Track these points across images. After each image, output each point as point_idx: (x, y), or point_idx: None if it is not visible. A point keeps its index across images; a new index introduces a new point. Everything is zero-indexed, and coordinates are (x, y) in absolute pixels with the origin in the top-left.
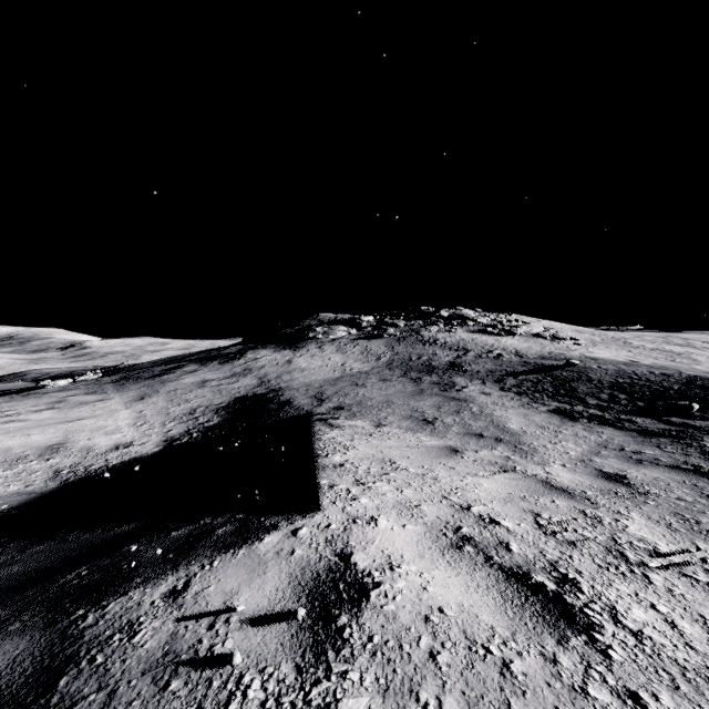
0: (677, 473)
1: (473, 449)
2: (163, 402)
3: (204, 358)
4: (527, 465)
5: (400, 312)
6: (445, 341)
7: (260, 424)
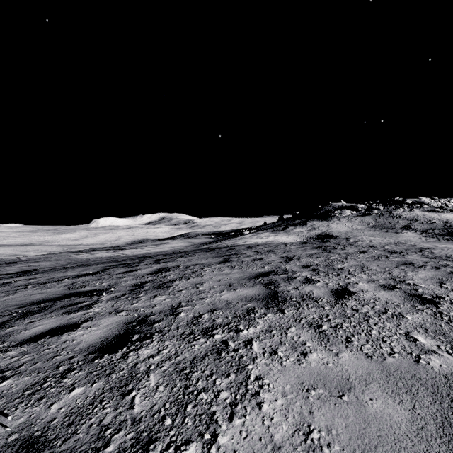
0: (441, 242)
1: None
2: (296, 236)
3: (290, 224)
4: None
5: (381, 201)
6: (406, 216)
7: None
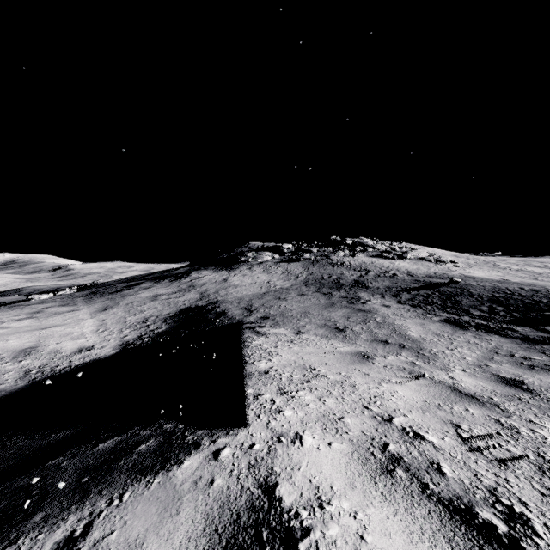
0: None
1: (381, 354)
2: (122, 313)
3: (158, 277)
4: (432, 371)
5: (313, 241)
6: (350, 264)
7: (200, 331)
